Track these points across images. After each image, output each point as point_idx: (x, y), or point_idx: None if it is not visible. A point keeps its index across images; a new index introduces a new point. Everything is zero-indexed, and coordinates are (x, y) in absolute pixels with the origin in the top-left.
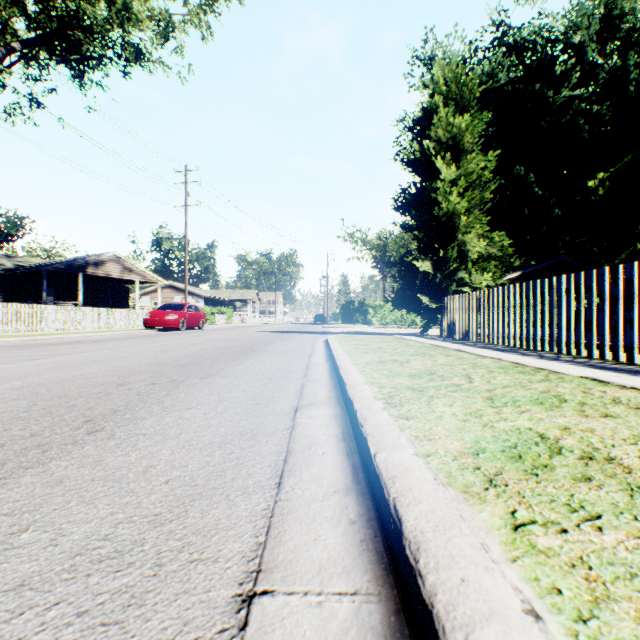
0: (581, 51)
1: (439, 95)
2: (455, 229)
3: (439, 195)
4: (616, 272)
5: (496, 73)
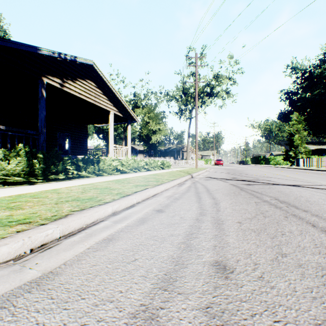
0: None
1: (294, 120)
2: (298, 146)
3: (294, 140)
4: (312, 159)
5: (324, 71)
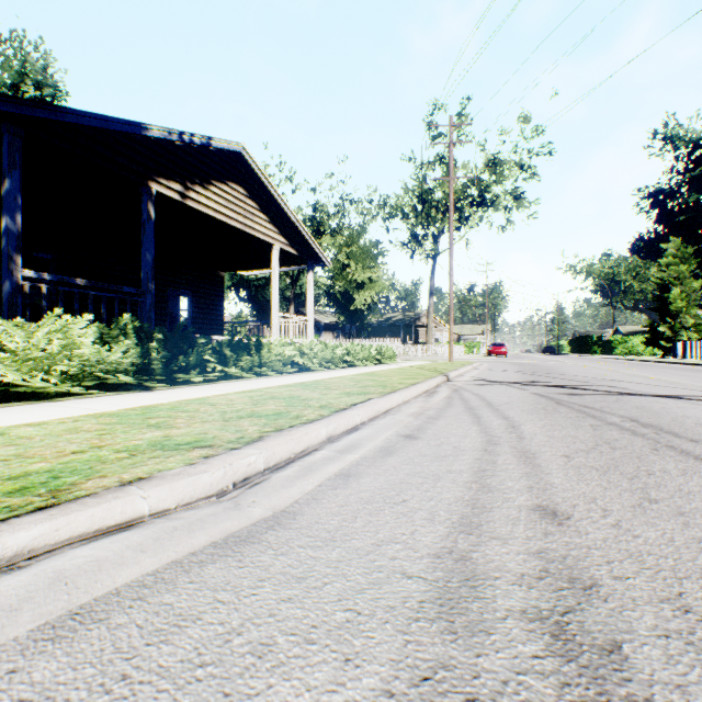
0: None
1: (670, 256)
2: (679, 312)
3: (670, 299)
4: None
5: None
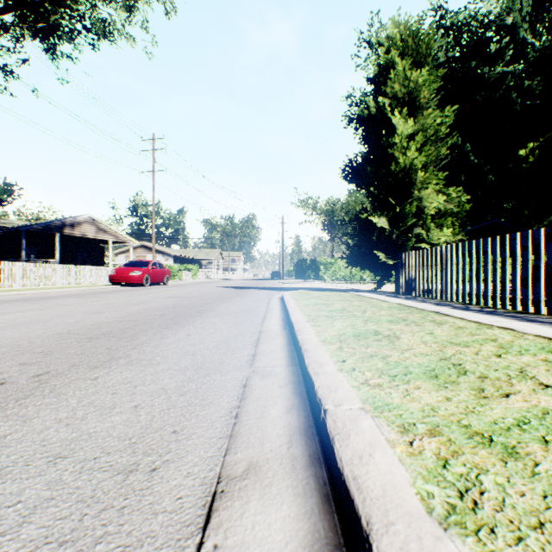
0: (513, 31)
1: (395, 50)
2: (411, 185)
3: (396, 150)
4: None
5: (435, 52)
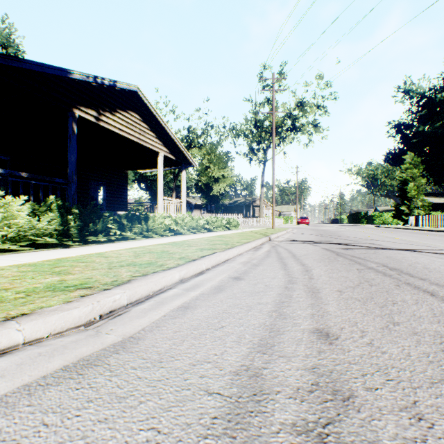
0: None
1: (407, 163)
2: (413, 198)
3: (407, 190)
4: (433, 216)
5: None
